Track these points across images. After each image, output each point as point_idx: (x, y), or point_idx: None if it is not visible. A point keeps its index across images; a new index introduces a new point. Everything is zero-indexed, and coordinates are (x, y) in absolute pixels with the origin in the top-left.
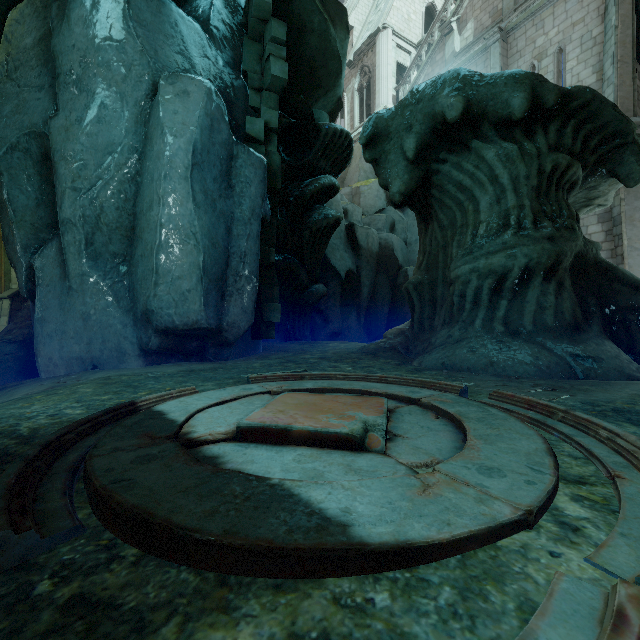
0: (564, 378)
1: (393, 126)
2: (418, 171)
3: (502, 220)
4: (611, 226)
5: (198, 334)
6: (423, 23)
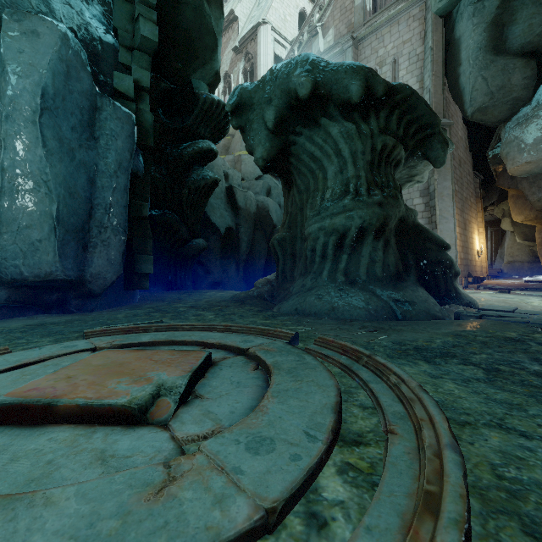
0: (387, 319)
1: (256, 98)
2: (278, 140)
3: (344, 187)
4: (429, 200)
5: (58, 286)
6: (297, 25)
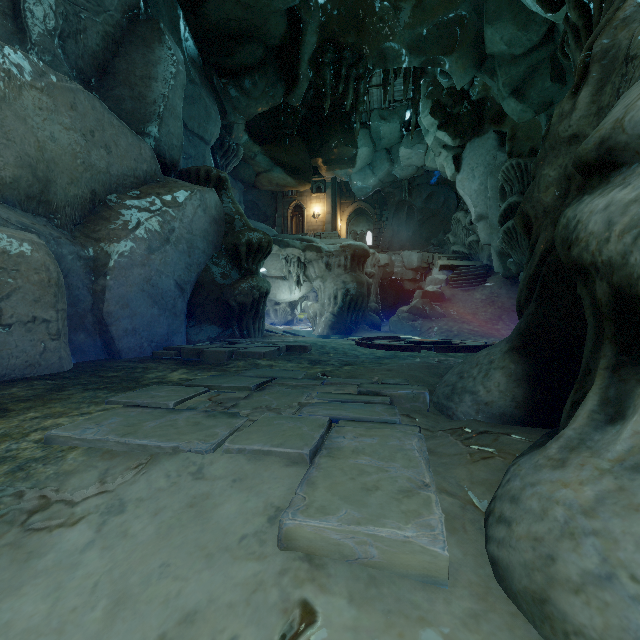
0: None
1: None
2: None
3: None
4: None
5: None
6: None
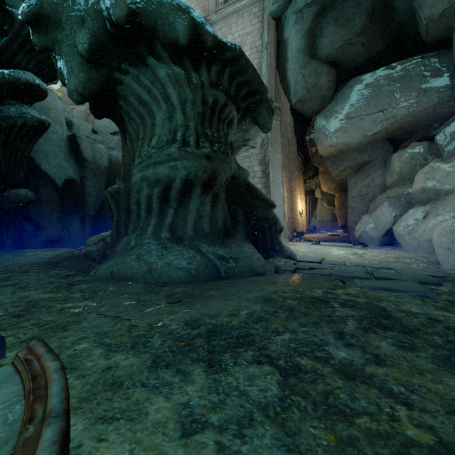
0: (210, 279)
1: (64, 14)
2: (97, 73)
3: (172, 135)
4: (265, 168)
5: None
6: None
